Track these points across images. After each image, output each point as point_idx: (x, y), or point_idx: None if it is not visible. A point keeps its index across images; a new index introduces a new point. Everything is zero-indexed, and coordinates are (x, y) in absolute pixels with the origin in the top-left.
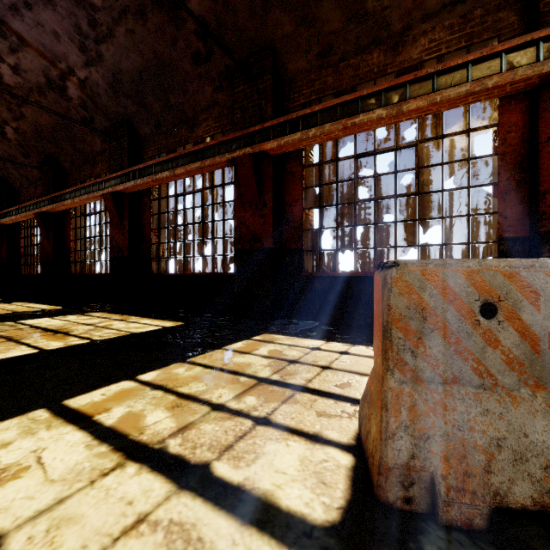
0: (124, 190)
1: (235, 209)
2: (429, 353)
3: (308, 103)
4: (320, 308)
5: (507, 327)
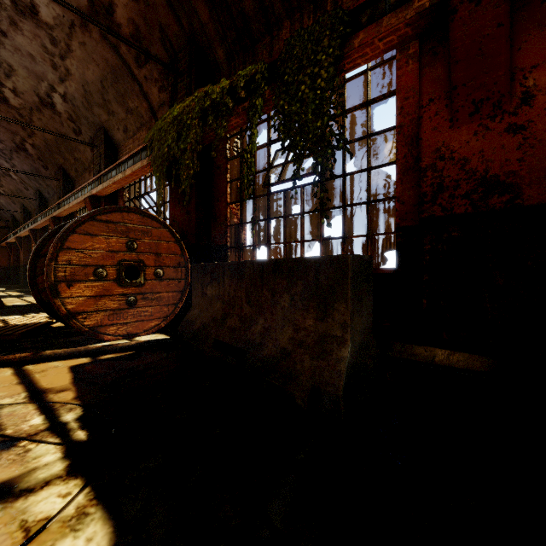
0: (34, 228)
1: None
2: None
3: None
4: None
5: None
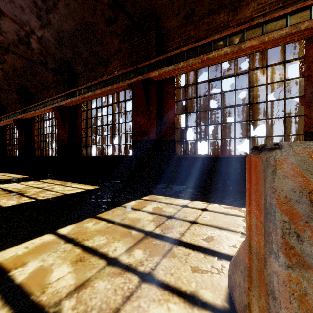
0: (65, 104)
1: (132, 115)
2: None
3: (178, 48)
4: (185, 178)
5: None
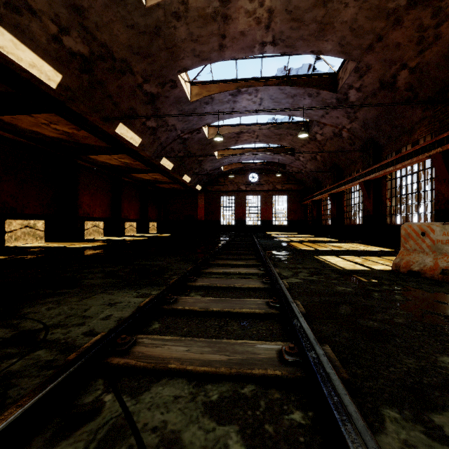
0: (369, 179)
1: (435, 184)
2: (409, 243)
3: None
4: None
5: (427, 238)
